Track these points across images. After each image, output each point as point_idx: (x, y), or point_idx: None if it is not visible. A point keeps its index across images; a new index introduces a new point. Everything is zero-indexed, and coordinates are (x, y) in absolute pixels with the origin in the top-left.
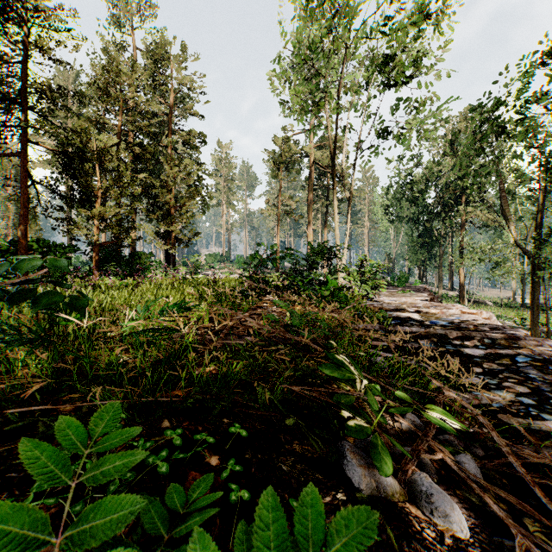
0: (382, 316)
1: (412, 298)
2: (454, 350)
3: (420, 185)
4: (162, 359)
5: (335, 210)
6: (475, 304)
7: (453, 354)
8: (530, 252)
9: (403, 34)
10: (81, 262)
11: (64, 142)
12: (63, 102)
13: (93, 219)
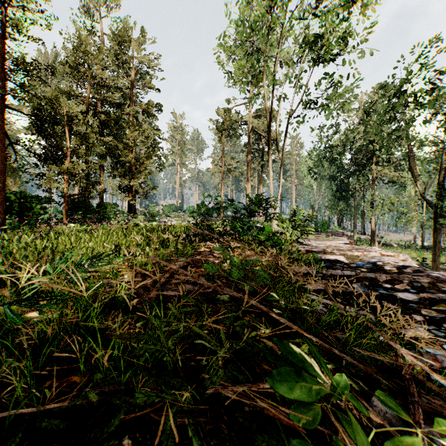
0: (313, 258)
1: (335, 242)
2: (388, 294)
3: (339, 149)
4: (67, 327)
5: (270, 167)
6: (383, 245)
7: (387, 298)
8: (432, 203)
9: (328, 16)
10: (59, 211)
11: (37, 108)
12: (37, 74)
13: (63, 174)
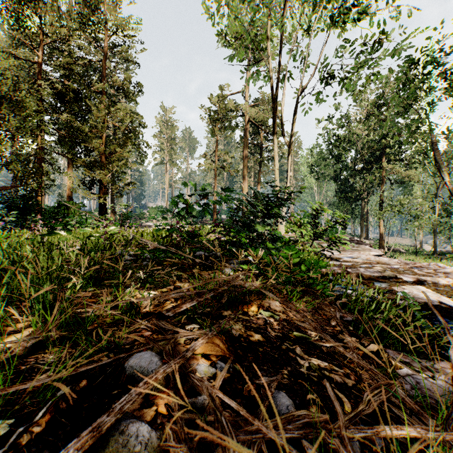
0: None
1: (368, 253)
2: None
3: (344, 144)
4: None
5: (275, 156)
6: (391, 251)
7: None
8: None
9: None
10: None
11: None
12: None
13: None
